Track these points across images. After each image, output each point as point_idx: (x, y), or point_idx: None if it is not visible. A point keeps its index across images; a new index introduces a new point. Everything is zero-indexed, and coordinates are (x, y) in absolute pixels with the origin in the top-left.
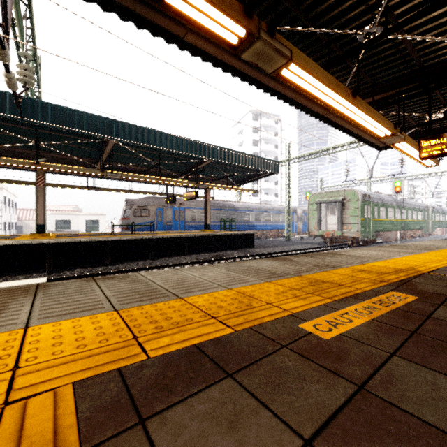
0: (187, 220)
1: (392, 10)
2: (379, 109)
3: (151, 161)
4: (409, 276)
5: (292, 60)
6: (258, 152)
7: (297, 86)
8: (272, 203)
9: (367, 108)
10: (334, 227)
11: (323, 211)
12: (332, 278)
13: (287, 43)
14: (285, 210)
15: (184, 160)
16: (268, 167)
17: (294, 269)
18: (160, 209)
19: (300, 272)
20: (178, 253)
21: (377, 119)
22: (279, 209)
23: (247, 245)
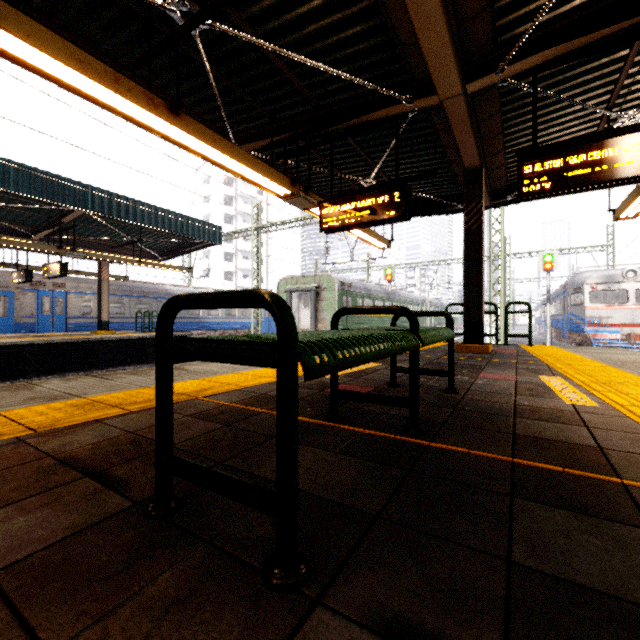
0: (72, 314)
1: None
2: (285, 156)
3: None
4: (143, 408)
5: None
6: (234, 215)
7: (20, 60)
8: None
9: (216, 141)
10: (309, 325)
11: (294, 303)
12: None
13: None
14: None
15: (32, 205)
16: (202, 234)
17: None
18: (7, 293)
19: None
20: (14, 374)
21: (247, 163)
22: None
23: None
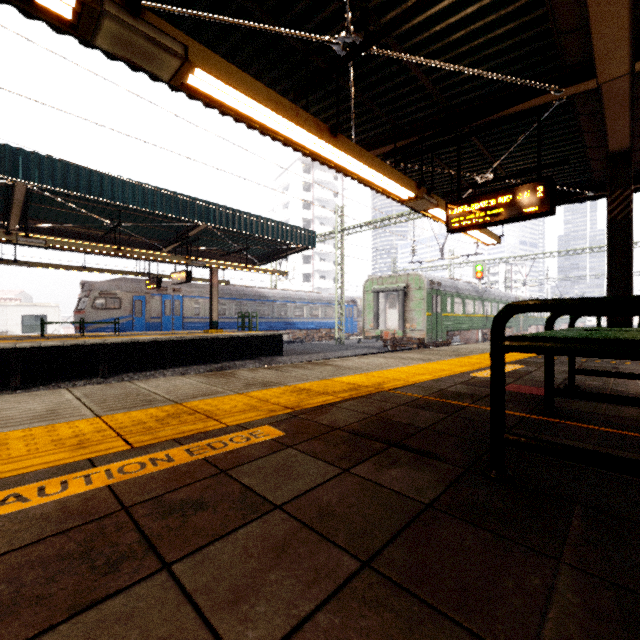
0: (186, 315)
1: (379, 15)
2: (405, 161)
3: (106, 222)
4: (351, 397)
5: (189, 61)
6: (311, 218)
7: (232, 109)
8: (330, 291)
9: (361, 155)
10: (396, 325)
11: (381, 303)
12: (226, 405)
13: (176, 32)
14: (336, 301)
15: (167, 223)
16: (299, 239)
17: (201, 391)
18: (141, 297)
19: (196, 397)
20: (155, 365)
21: (383, 172)
22: (330, 300)
23: (273, 352)
